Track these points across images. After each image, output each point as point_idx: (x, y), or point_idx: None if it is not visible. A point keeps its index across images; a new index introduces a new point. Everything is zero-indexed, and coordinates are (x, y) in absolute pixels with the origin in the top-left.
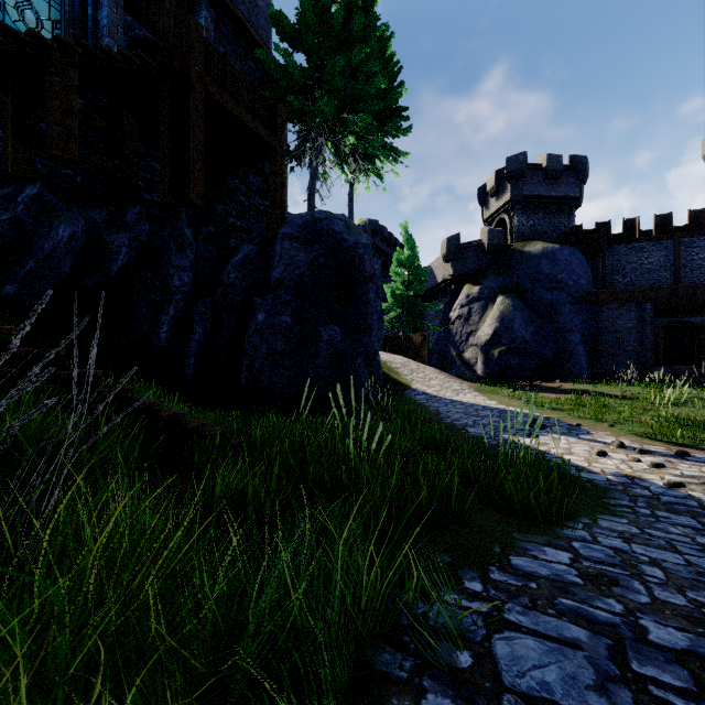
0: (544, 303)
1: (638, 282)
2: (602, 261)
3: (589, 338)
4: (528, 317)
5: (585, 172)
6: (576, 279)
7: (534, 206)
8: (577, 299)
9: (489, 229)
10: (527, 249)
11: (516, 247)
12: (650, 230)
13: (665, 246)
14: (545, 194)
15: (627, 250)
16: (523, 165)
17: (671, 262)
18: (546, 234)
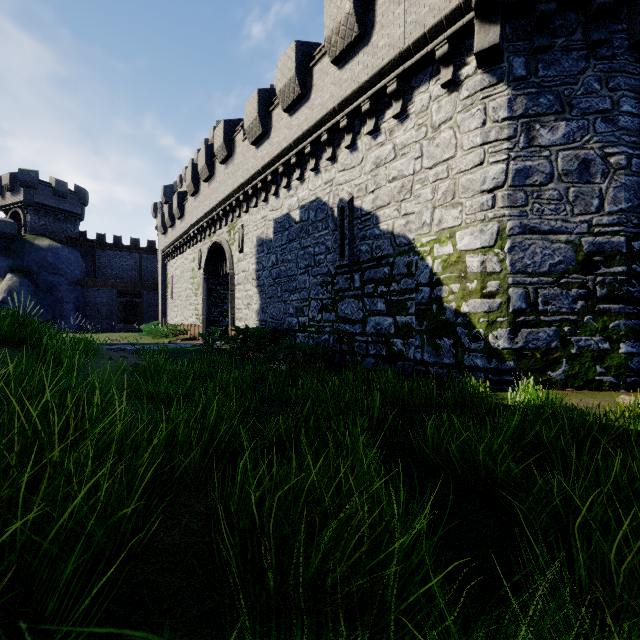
0: (48, 283)
1: (121, 275)
2: (94, 260)
3: (80, 307)
4: (33, 292)
5: (85, 200)
6: (73, 269)
7: (46, 211)
8: (73, 282)
9: (2, 220)
10: (37, 242)
11: (28, 238)
12: (129, 246)
13: (135, 257)
14: (55, 205)
15: (114, 255)
16: (35, 181)
17: (138, 267)
18: (57, 233)
